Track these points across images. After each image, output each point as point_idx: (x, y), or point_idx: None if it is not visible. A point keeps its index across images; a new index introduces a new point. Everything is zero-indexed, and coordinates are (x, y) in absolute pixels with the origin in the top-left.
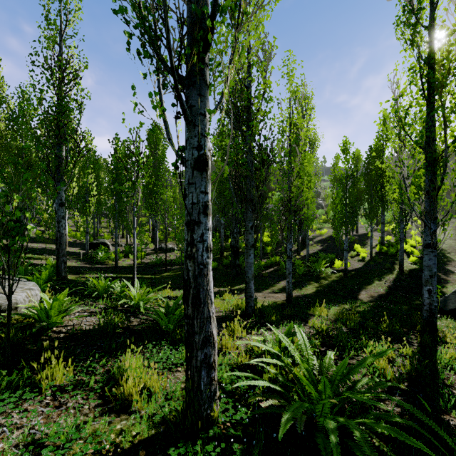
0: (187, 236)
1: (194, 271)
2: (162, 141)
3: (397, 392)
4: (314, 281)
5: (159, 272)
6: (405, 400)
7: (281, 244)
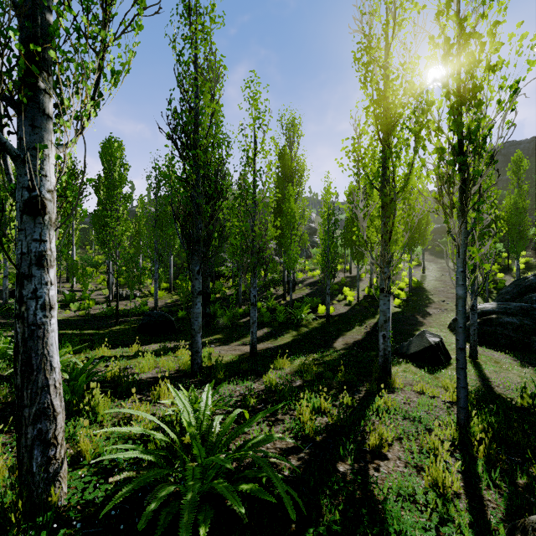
0: (16, 292)
1: (24, 334)
2: (118, 160)
3: (308, 446)
4: (293, 329)
5: (108, 326)
6: (311, 453)
7: (267, 287)
